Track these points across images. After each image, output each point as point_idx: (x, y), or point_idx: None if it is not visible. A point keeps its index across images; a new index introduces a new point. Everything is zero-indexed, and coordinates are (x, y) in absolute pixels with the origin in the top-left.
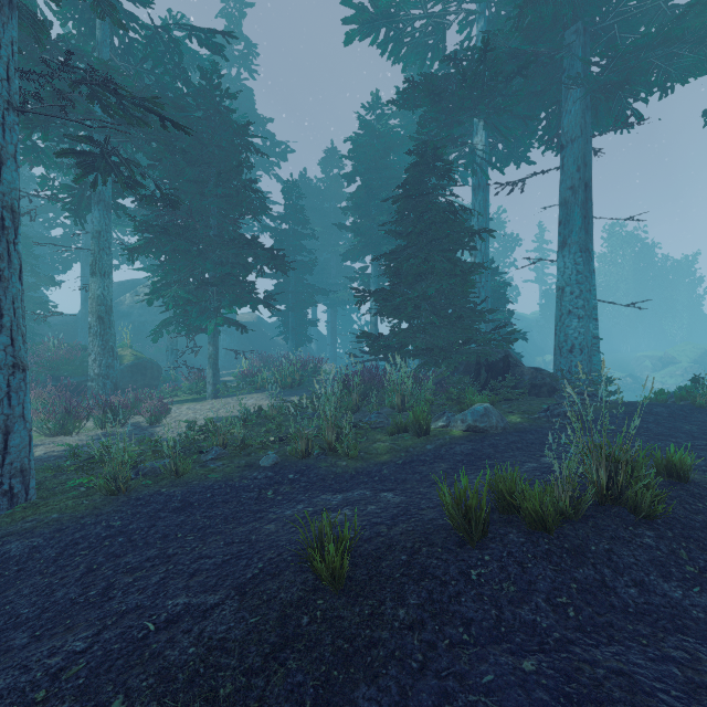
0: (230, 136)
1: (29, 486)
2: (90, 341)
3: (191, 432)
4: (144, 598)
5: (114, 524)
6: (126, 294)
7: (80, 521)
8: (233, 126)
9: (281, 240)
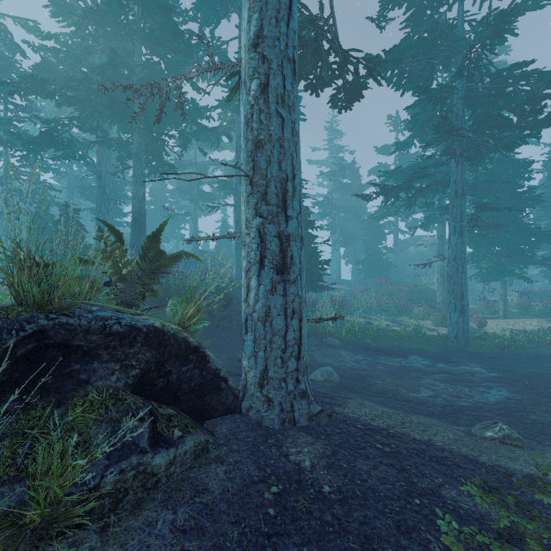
0: (518, 172)
1: (470, 341)
2: (437, 286)
3: (507, 334)
4: (549, 370)
5: (513, 356)
6: (410, 247)
7: (499, 354)
8: (521, 165)
9: (544, 205)
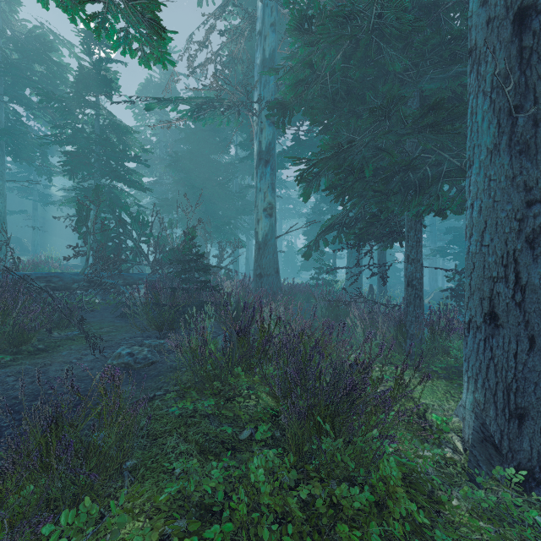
0: None
1: None
2: None
3: None
4: None
5: None
6: None
7: None
8: None
9: None
